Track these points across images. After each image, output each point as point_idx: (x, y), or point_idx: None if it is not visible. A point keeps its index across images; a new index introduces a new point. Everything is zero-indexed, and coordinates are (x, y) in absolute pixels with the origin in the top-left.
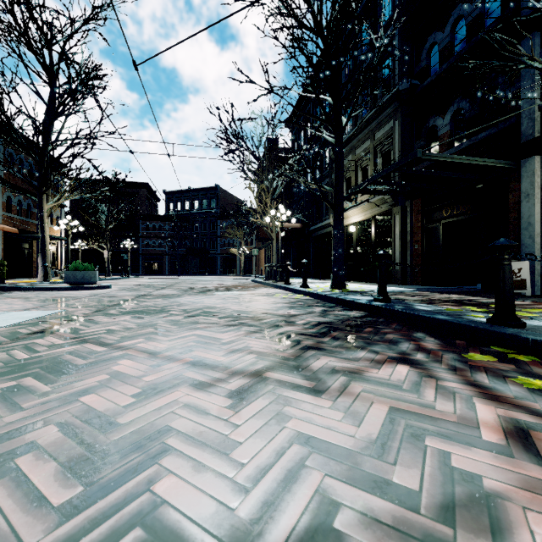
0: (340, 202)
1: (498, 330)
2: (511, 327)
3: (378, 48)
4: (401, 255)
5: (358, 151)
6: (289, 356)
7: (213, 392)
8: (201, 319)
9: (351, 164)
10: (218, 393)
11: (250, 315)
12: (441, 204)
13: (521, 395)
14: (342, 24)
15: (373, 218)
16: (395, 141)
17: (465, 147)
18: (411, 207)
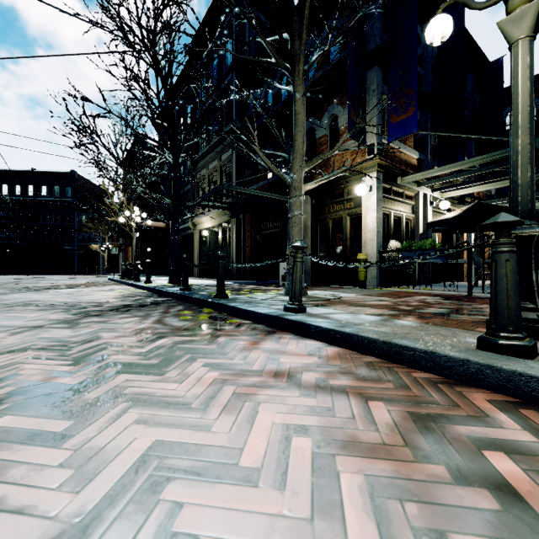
0: (177, 214)
1: (208, 300)
2: (220, 298)
3: (199, 102)
4: (237, 257)
5: (210, 167)
6: (72, 319)
7: (2, 333)
8: (18, 308)
9: (205, 177)
10: (5, 333)
11: (70, 304)
12: (261, 220)
13: (173, 321)
14: (168, 78)
15: (220, 225)
16: (233, 166)
17: (272, 181)
18: (244, 220)
